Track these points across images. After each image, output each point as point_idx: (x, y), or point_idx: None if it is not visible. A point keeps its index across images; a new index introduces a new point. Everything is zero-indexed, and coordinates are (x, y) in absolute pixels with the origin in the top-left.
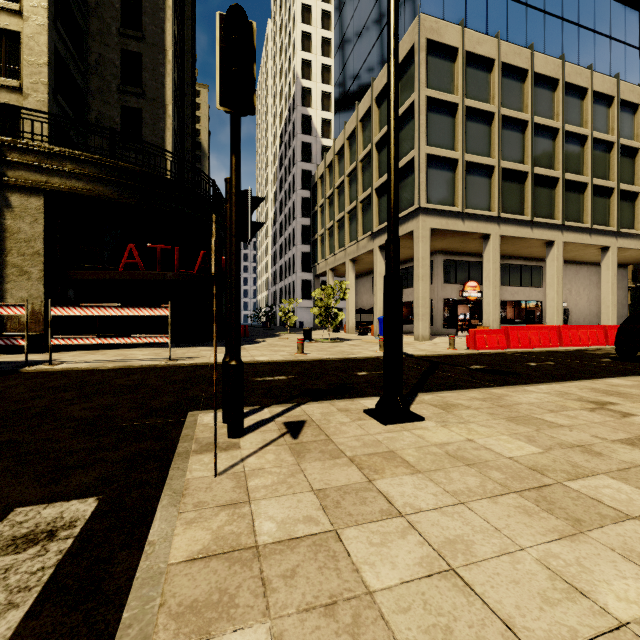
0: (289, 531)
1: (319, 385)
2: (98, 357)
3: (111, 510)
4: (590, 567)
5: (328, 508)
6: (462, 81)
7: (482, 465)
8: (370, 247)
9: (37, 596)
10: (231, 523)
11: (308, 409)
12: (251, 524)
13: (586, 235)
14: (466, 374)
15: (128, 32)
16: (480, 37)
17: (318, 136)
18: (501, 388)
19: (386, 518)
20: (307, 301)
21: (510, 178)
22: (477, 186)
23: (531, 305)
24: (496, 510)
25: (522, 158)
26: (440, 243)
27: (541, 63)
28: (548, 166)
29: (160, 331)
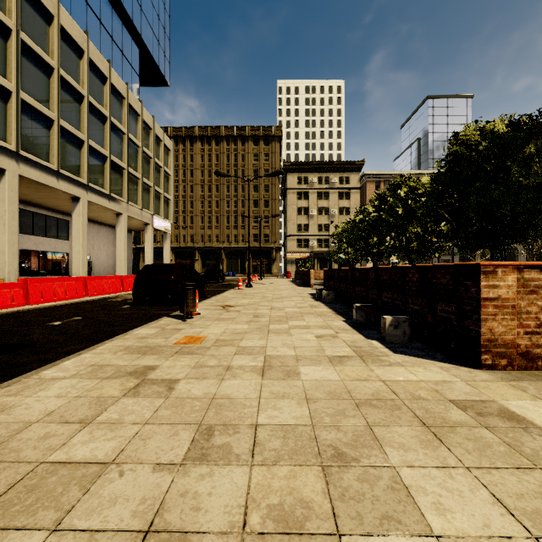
0: None
1: None
2: None
3: None
4: None
5: None
6: None
7: None
8: None
9: None
10: None
11: None
12: None
13: (107, 200)
14: None
15: None
16: None
17: None
18: None
19: None
20: None
21: (33, 116)
22: None
23: (58, 257)
24: None
25: (47, 103)
26: None
27: (68, 21)
28: (75, 125)
29: None
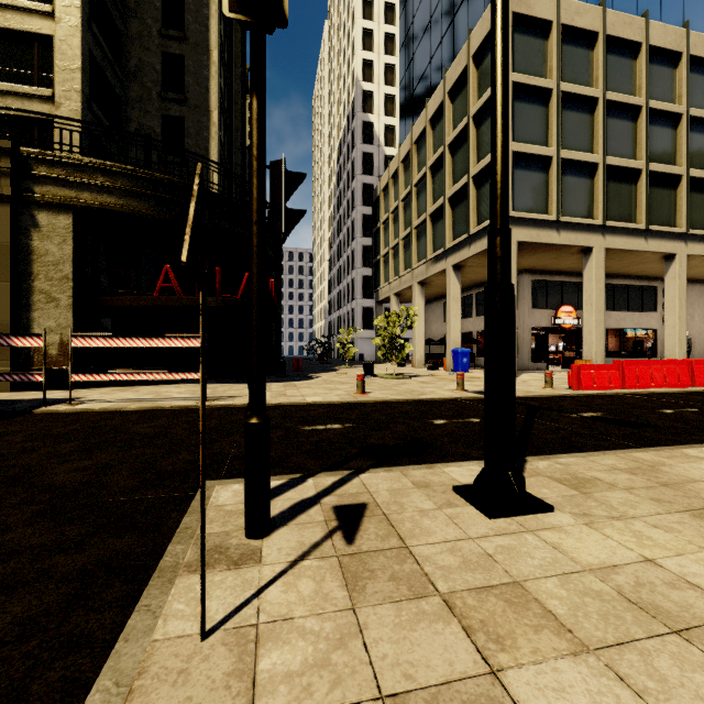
0: None
1: (384, 439)
2: (128, 395)
3: None
4: None
5: None
6: (557, 61)
7: None
8: (442, 267)
9: None
10: None
11: (370, 482)
12: None
13: None
14: (582, 425)
15: (169, 33)
16: (580, 6)
17: (380, 145)
18: (647, 450)
19: None
20: (368, 331)
21: (618, 178)
22: (576, 189)
23: (639, 334)
24: None
25: (633, 152)
26: (528, 260)
27: (658, 33)
28: (667, 161)
29: None
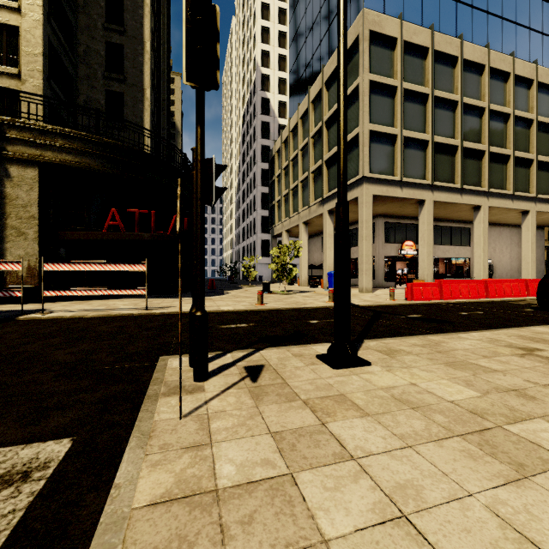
0: (247, 474)
1: (276, 332)
2: (85, 307)
3: (83, 451)
4: (538, 515)
5: (284, 451)
6: (400, 67)
7: (426, 408)
8: (320, 211)
9: (5, 540)
10: (193, 466)
11: (266, 354)
12: (212, 467)
13: (509, 200)
14: (406, 322)
15: (112, 27)
16: (416, 28)
17: (275, 116)
18: (438, 335)
19: (339, 461)
20: (266, 258)
21: (442, 151)
22: (413, 158)
23: (460, 261)
24: (442, 454)
25: (453, 134)
26: (381, 208)
27: (469, 51)
28: (475, 140)
29: (139, 284)
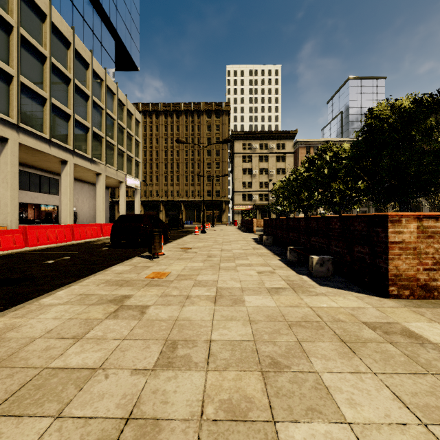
0: None
1: None
2: None
3: None
4: None
5: None
6: None
7: None
8: None
9: None
10: None
11: None
12: None
13: (89, 163)
14: None
15: None
16: None
17: None
18: (6, 314)
19: None
20: None
21: (30, 96)
22: None
23: (50, 208)
24: None
25: (42, 85)
26: None
27: (58, 19)
28: (63, 103)
29: None
